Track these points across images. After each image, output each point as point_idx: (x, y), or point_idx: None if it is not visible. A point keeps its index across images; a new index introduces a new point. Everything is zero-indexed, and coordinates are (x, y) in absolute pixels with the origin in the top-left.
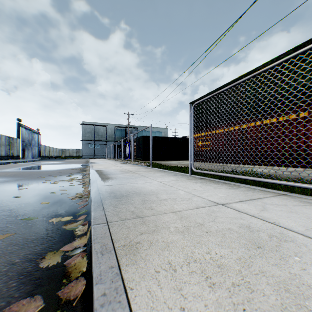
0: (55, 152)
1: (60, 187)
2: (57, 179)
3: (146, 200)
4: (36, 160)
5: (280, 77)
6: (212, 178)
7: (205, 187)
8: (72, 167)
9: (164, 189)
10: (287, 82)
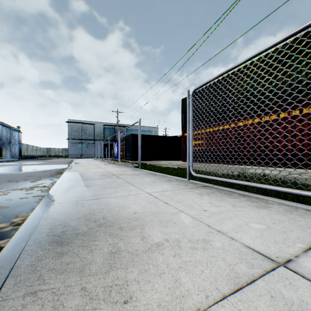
0: (39, 151)
1: (5, 201)
2: (15, 186)
3: (118, 248)
4: (14, 160)
5: (281, 70)
6: (216, 184)
7: (220, 205)
8: (48, 169)
9: (156, 212)
10: (289, 75)
